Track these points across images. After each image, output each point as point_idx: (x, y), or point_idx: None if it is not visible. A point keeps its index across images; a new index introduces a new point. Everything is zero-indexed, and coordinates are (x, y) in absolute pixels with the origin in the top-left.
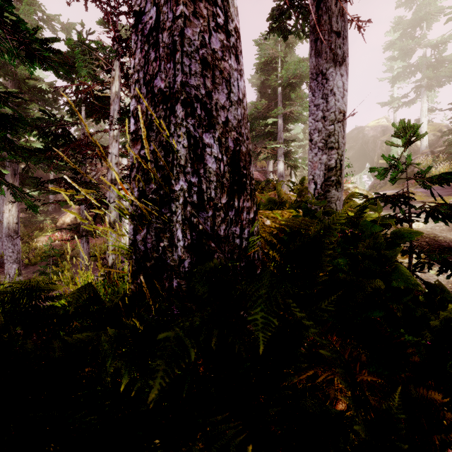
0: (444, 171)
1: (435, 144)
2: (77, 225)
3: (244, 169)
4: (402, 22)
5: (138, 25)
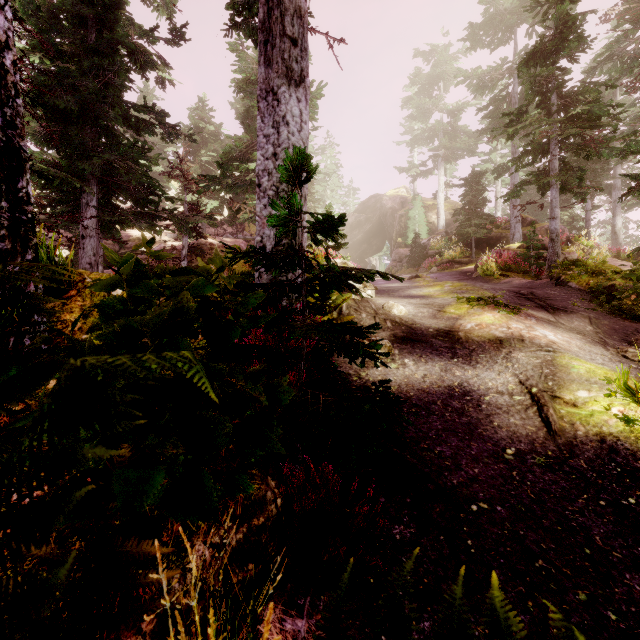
0: (455, 256)
1: (452, 225)
2: None
3: None
4: (420, 75)
5: None
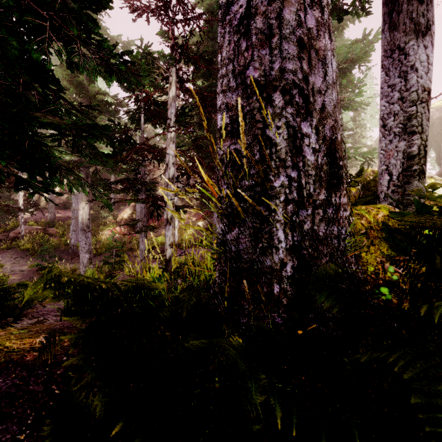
0: None
1: None
2: (138, 221)
3: (340, 161)
4: None
5: (226, 17)
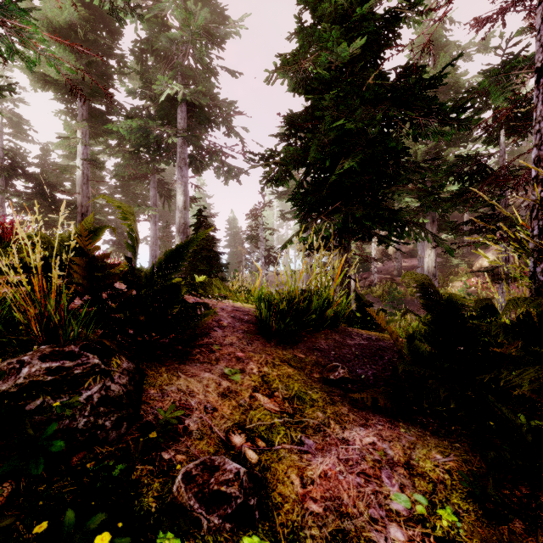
0: None
1: None
2: (493, 267)
3: None
4: None
5: (539, 80)
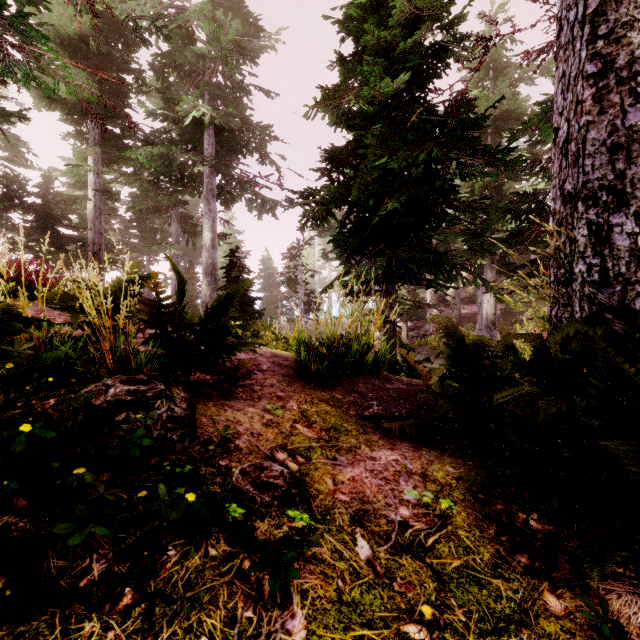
0: None
1: None
2: None
3: None
4: None
5: (556, 140)
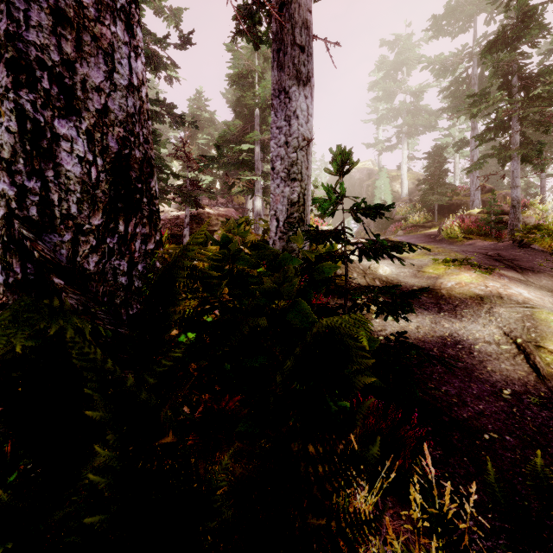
0: (419, 220)
1: (414, 193)
2: None
3: (139, 182)
4: (385, 62)
5: None
